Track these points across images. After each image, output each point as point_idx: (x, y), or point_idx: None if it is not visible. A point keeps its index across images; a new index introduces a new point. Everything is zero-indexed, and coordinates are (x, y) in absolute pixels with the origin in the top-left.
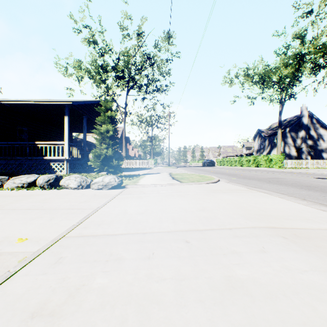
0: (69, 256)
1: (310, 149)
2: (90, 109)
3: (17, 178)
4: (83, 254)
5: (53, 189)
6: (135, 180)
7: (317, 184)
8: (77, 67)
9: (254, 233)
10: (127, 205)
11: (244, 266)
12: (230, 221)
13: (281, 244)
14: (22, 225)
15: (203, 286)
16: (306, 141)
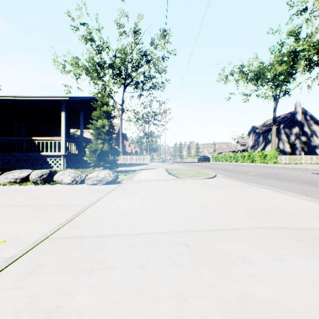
0: (48, 264)
1: (304, 145)
2: (87, 105)
3: (10, 173)
4: (65, 261)
5: (46, 184)
6: (131, 175)
7: (315, 179)
8: (75, 64)
9: (263, 235)
10: (121, 201)
11: (260, 279)
12: (233, 220)
13: (299, 250)
14: (4, 224)
15: (212, 310)
16: (300, 137)
